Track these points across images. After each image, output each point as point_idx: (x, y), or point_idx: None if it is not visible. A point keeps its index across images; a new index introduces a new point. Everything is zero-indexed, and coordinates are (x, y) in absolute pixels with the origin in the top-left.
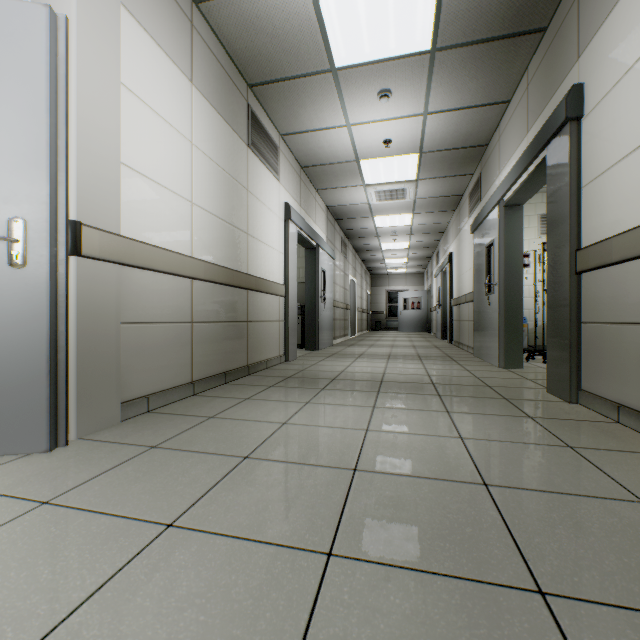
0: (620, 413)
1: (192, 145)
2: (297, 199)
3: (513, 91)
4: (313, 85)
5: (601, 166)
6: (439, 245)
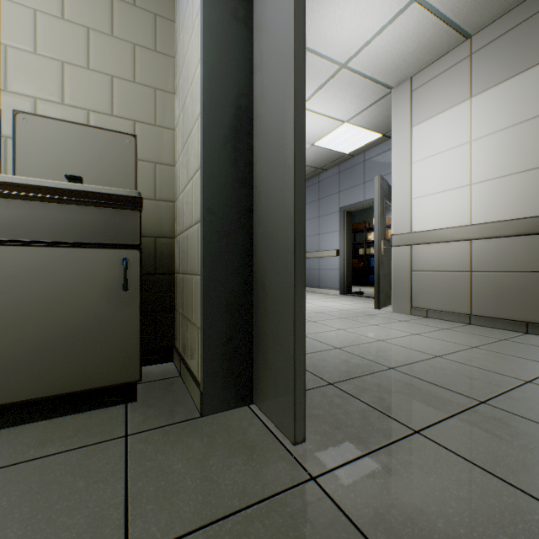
0: None
1: (471, 142)
2: None
3: None
4: None
5: None
6: None
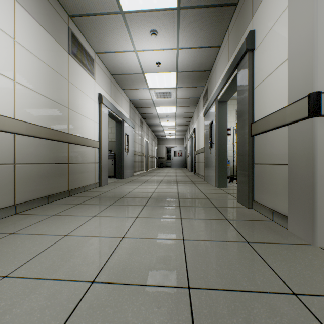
0: (274, 215)
1: (15, 41)
2: (109, 92)
3: (222, 40)
4: (111, 21)
5: (264, 75)
6: (190, 124)
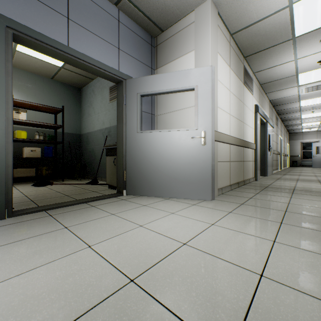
0: None
1: (230, 92)
2: (258, 101)
3: None
4: (279, 48)
5: None
6: None
